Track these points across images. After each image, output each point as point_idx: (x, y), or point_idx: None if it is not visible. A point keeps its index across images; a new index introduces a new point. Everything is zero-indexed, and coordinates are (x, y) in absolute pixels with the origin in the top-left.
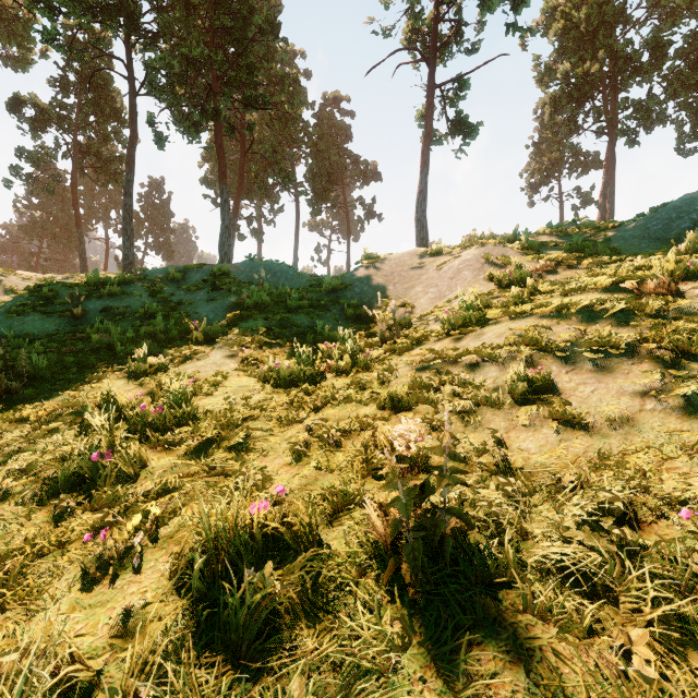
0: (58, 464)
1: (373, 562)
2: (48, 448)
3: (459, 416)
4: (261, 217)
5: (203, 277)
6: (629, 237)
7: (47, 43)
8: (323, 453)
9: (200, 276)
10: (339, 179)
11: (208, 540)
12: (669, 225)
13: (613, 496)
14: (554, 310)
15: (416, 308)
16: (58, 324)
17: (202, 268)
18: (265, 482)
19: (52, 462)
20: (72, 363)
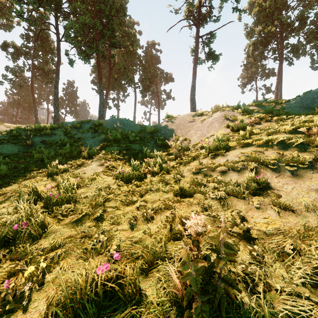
0: None
1: (174, 309)
2: None
3: (218, 201)
4: (118, 98)
5: (90, 126)
6: (294, 106)
7: (18, 16)
8: (144, 223)
9: (88, 125)
10: (154, 81)
11: (66, 298)
12: (313, 101)
13: None
14: (264, 143)
15: (191, 141)
16: (19, 148)
17: (90, 122)
18: (111, 243)
19: None
20: (23, 168)
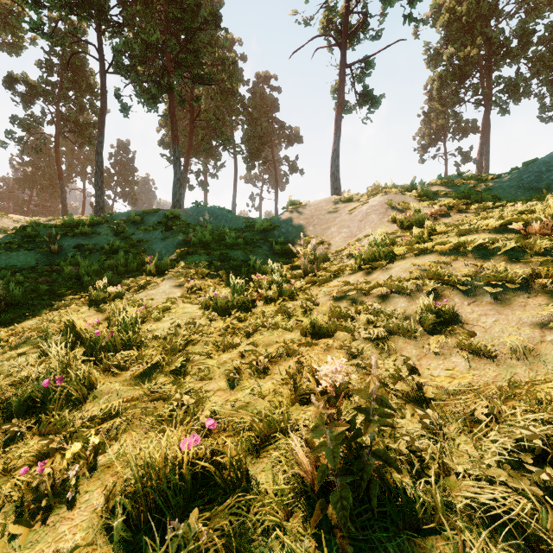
0: (14, 388)
1: (300, 501)
2: (12, 371)
3: (374, 343)
4: (206, 172)
5: (158, 220)
6: (507, 186)
7: (33, 31)
8: (253, 378)
9: (156, 219)
10: (269, 141)
11: (137, 482)
12: (540, 177)
13: (533, 433)
14: (452, 248)
15: (331, 245)
16: (38, 258)
17: (157, 212)
18: (200, 408)
19: (9, 387)
20: (46, 292)
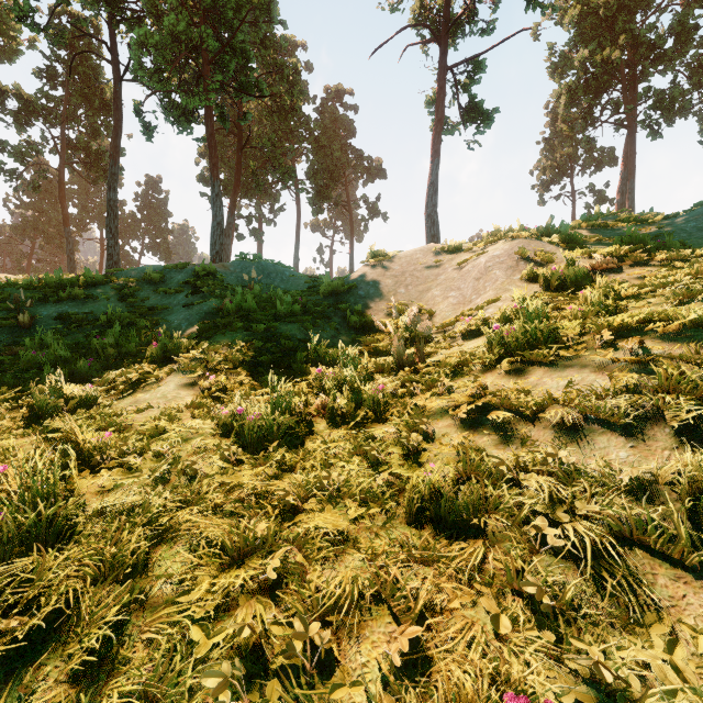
0: None
1: None
2: None
3: (591, 571)
4: (261, 217)
5: (185, 278)
6: (693, 228)
7: (19, 20)
8: None
9: (181, 277)
10: (342, 176)
11: None
12: None
13: None
14: (682, 327)
15: (434, 315)
16: None
17: (185, 268)
18: None
19: None
20: None
